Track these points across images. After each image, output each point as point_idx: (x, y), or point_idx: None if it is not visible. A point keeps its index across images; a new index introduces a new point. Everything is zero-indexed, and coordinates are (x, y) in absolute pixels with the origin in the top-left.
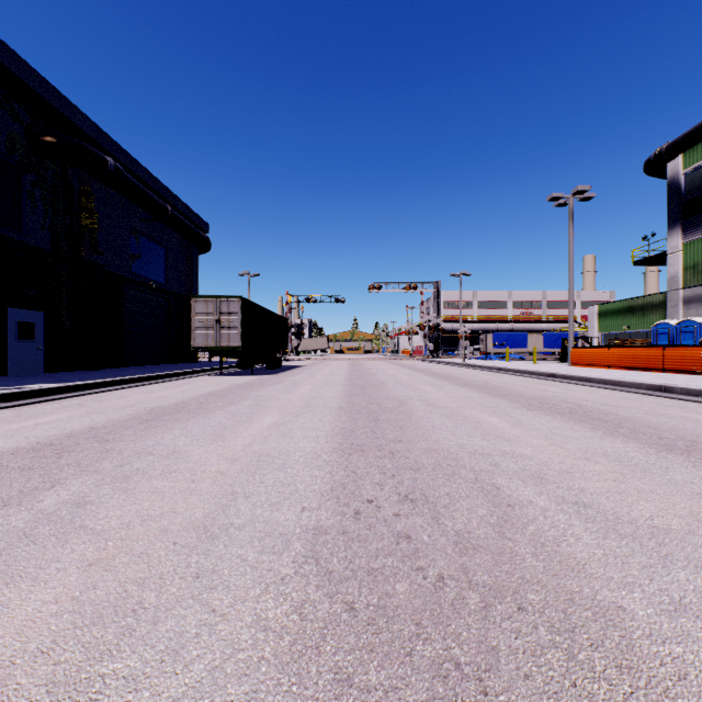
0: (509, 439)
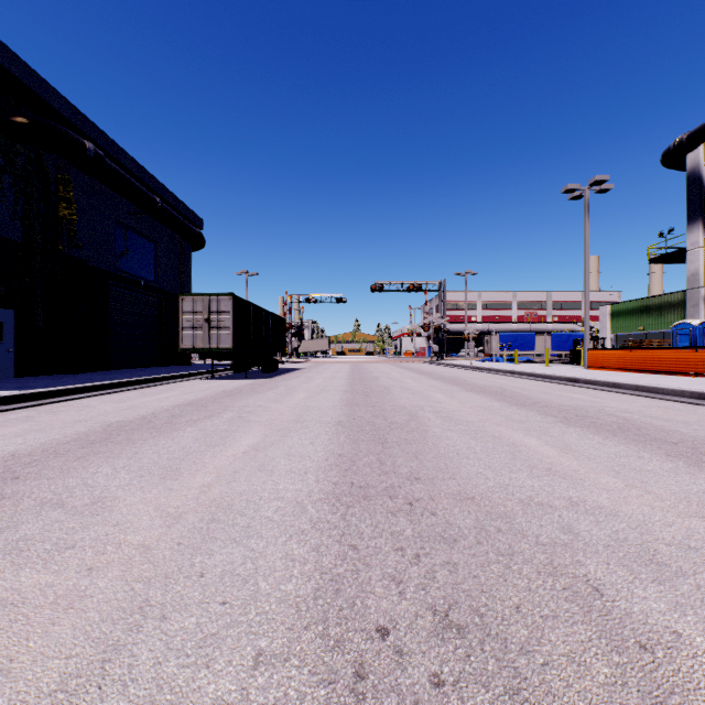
0: (566, 475)
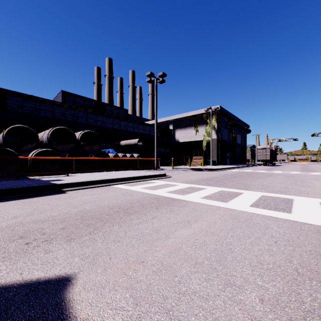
0: None
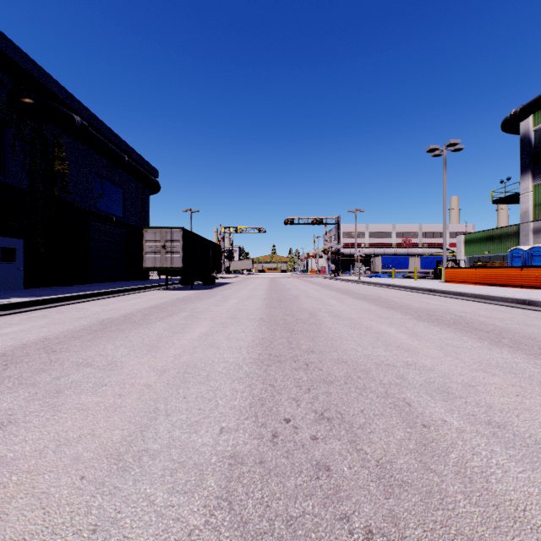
0: (408, 349)
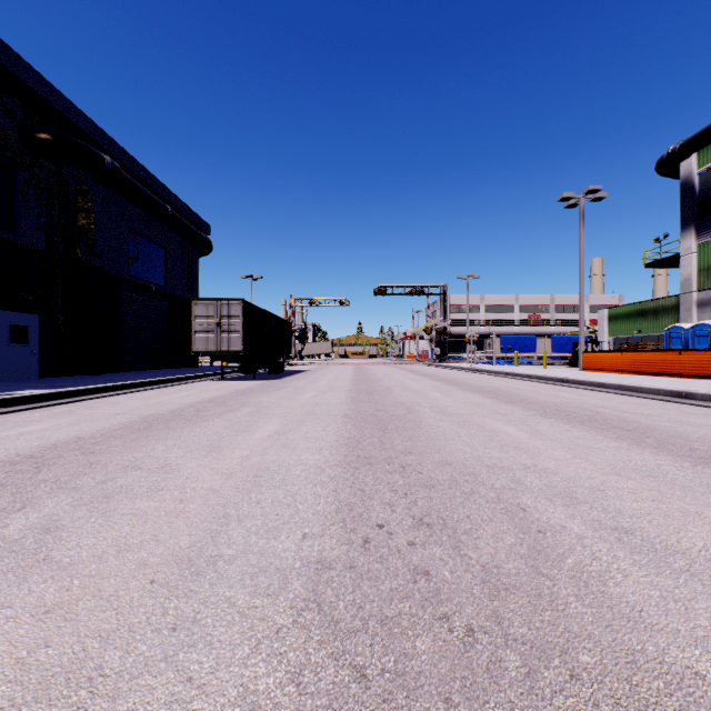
0: (528, 450)
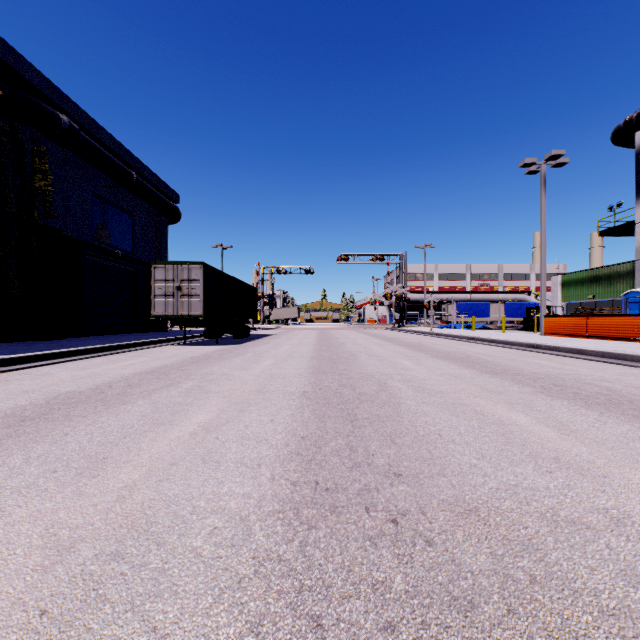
0: (582, 469)
